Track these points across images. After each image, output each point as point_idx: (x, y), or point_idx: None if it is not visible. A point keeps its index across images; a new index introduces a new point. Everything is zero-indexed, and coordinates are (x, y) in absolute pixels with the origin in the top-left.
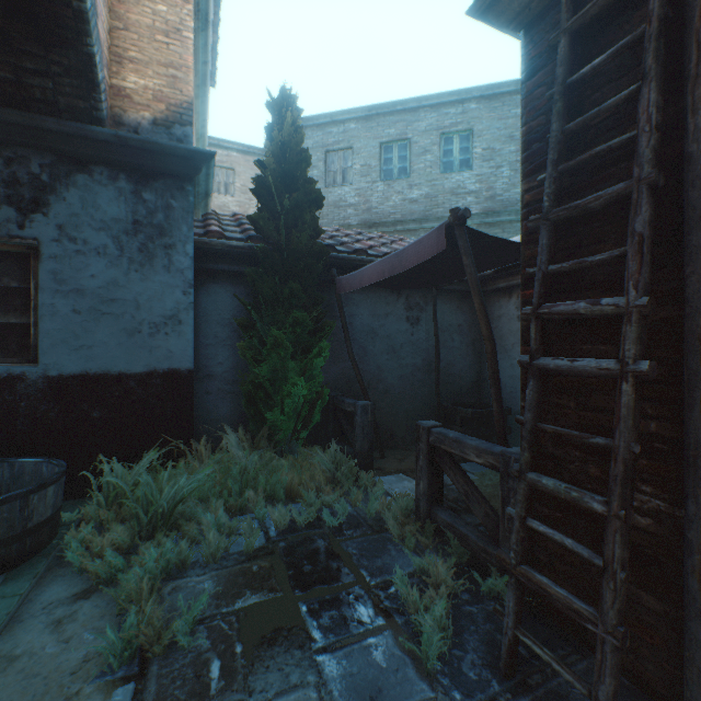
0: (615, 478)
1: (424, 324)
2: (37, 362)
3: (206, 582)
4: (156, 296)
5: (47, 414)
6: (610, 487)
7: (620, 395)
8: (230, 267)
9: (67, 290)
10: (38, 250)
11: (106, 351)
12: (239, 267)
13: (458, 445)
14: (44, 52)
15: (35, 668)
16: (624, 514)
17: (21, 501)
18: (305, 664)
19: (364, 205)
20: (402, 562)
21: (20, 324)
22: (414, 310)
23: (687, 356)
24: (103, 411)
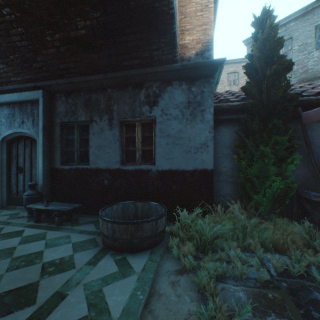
0: None
1: None
2: (154, 164)
3: (239, 292)
4: (196, 134)
5: (158, 185)
6: None
7: None
8: (230, 117)
9: (164, 135)
10: (155, 120)
11: (177, 160)
12: (234, 116)
13: None
14: (158, 39)
15: (169, 305)
16: None
17: (155, 221)
18: None
19: (301, 69)
20: None
21: (149, 150)
22: None
23: None
24: (176, 186)
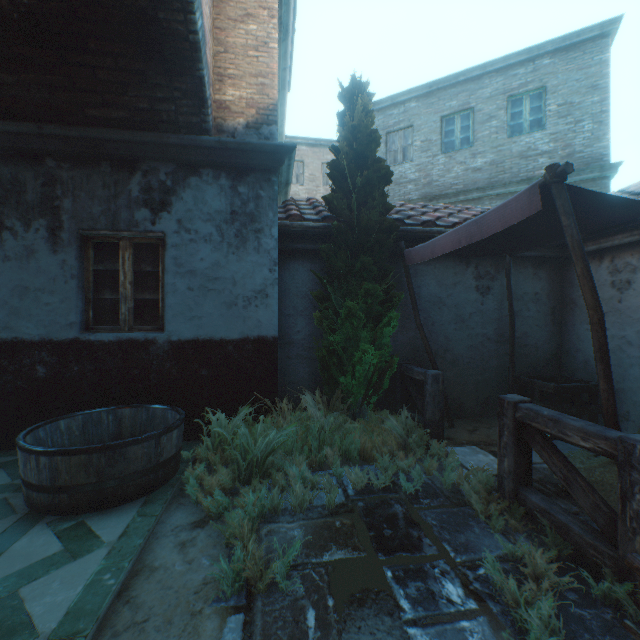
0: None
1: (495, 293)
2: (164, 329)
3: (295, 529)
4: (248, 274)
5: (170, 371)
6: None
7: None
8: (307, 246)
9: (184, 272)
10: (164, 241)
11: (211, 320)
12: (314, 246)
13: (555, 424)
14: (169, 82)
15: (169, 581)
16: None
17: (155, 440)
18: (395, 633)
19: (424, 179)
20: (488, 542)
21: (152, 300)
22: (484, 279)
23: None
24: (209, 370)
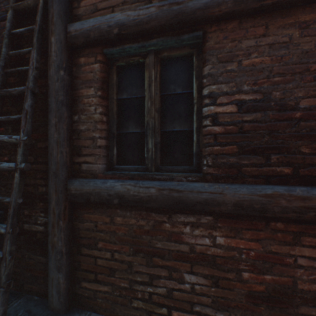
0: (10, 215)
1: None
2: None
3: None
4: None
5: None
6: (8, 220)
7: (15, 178)
8: None
9: None
10: None
11: None
12: None
13: None
14: None
15: None
16: (13, 230)
17: None
18: None
19: None
20: None
21: None
22: None
23: (48, 161)
24: None
